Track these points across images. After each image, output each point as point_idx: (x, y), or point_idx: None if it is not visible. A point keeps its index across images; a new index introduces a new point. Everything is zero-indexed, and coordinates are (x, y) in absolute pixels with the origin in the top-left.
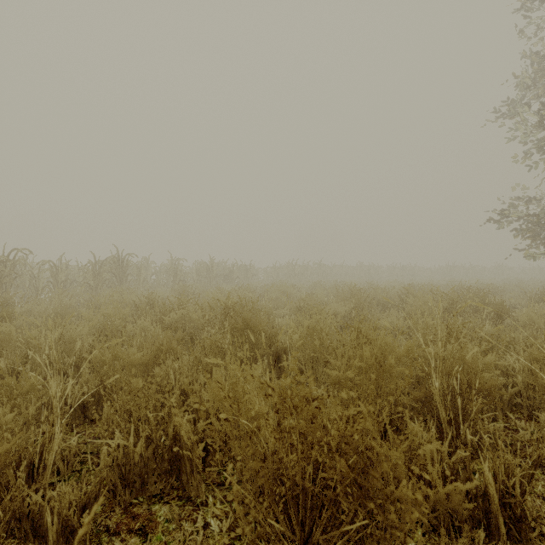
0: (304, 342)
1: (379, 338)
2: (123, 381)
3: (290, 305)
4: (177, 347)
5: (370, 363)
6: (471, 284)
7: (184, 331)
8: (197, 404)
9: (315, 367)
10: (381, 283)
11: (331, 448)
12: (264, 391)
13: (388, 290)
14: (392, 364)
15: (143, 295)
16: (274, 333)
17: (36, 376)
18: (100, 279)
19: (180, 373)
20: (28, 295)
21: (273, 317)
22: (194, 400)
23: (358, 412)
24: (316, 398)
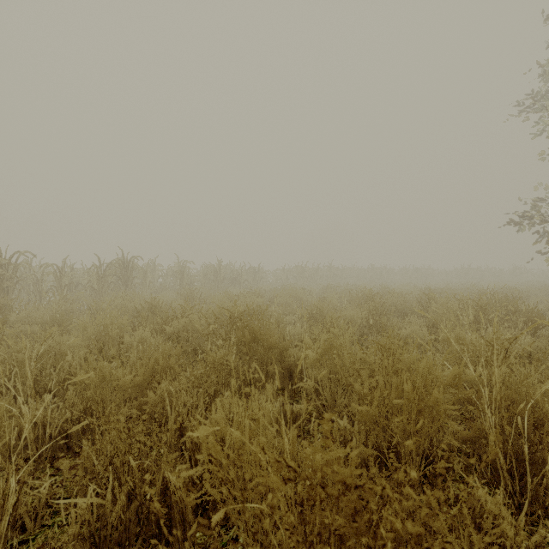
0: (320, 359)
1: (421, 365)
2: (102, 418)
3: (301, 311)
4: (175, 367)
5: (411, 398)
6: (490, 288)
7: (188, 340)
8: (195, 444)
9: (333, 388)
10: (394, 287)
11: (377, 545)
12: (275, 419)
13: (404, 295)
14: (438, 398)
15: (145, 301)
16: (286, 346)
17: (2, 407)
18: (104, 283)
19: (178, 397)
20: (31, 299)
21: (284, 324)
22: (177, 479)
23: (409, 481)
24: (361, 486)
